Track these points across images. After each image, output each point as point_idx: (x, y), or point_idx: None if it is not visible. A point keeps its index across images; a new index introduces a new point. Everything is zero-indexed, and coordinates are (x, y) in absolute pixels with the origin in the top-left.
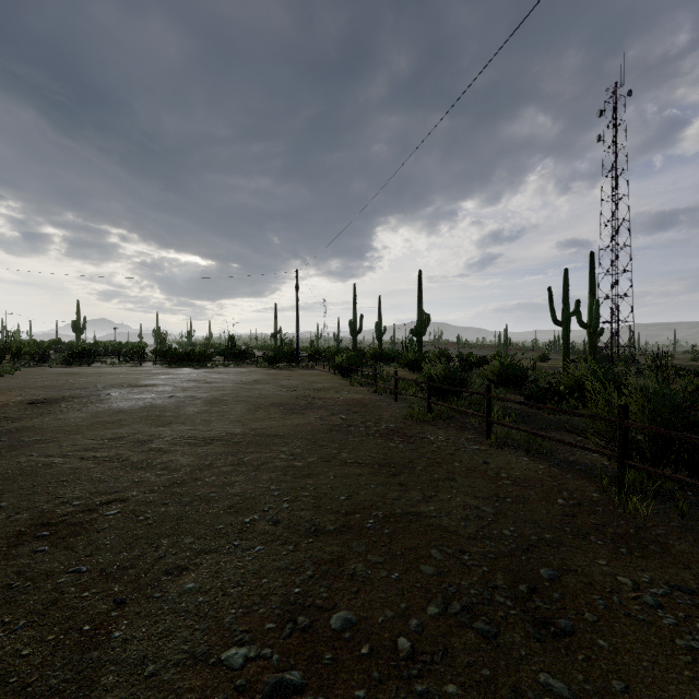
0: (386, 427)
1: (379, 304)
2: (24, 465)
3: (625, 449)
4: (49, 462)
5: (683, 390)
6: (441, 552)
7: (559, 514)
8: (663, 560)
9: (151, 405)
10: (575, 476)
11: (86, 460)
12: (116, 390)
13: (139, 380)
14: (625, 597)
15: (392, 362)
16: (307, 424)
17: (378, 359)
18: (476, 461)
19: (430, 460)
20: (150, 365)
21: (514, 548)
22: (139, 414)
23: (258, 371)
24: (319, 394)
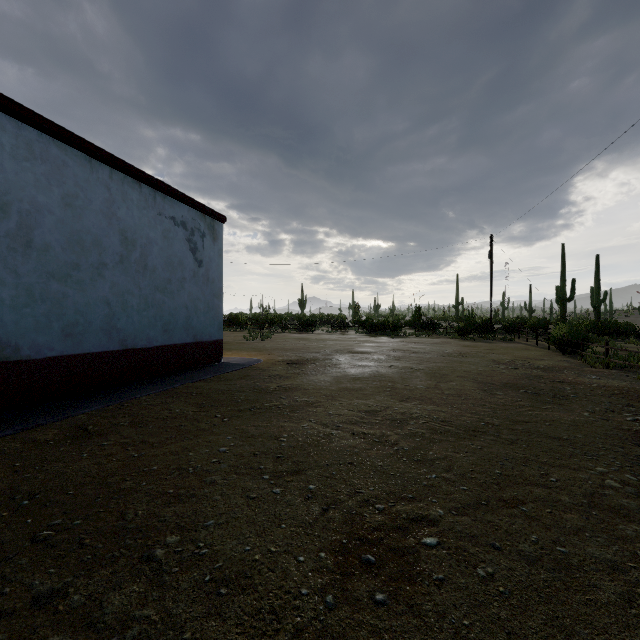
0: None
1: (596, 264)
2: (309, 433)
3: None
4: (327, 433)
5: None
6: None
7: None
8: None
9: (378, 374)
10: None
11: (357, 436)
12: (341, 355)
13: (353, 347)
14: None
15: (625, 336)
16: (587, 423)
17: (602, 333)
18: None
19: None
20: (353, 333)
21: None
22: (373, 383)
23: (452, 342)
24: (554, 376)
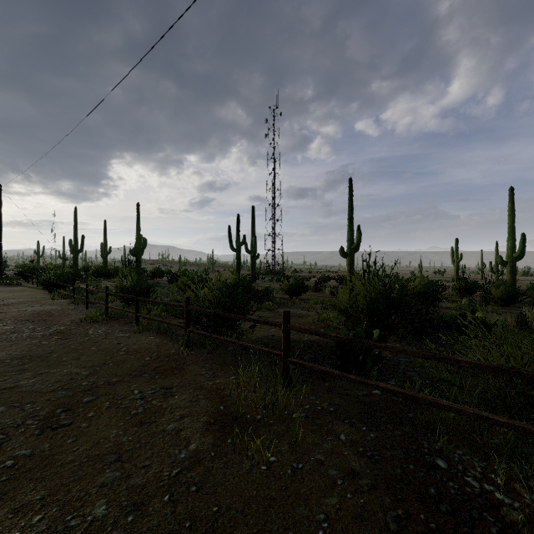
0: (54, 330)
1: (104, 227)
2: None
3: (188, 322)
4: None
5: (225, 287)
6: (9, 406)
7: (138, 366)
8: (174, 377)
9: None
10: (174, 343)
11: None
12: None
13: None
14: (127, 399)
15: (113, 277)
16: None
17: (99, 275)
18: (112, 344)
19: (72, 348)
20: None
21: (79, 391)
22: None
23: None
24: (3, 309)
